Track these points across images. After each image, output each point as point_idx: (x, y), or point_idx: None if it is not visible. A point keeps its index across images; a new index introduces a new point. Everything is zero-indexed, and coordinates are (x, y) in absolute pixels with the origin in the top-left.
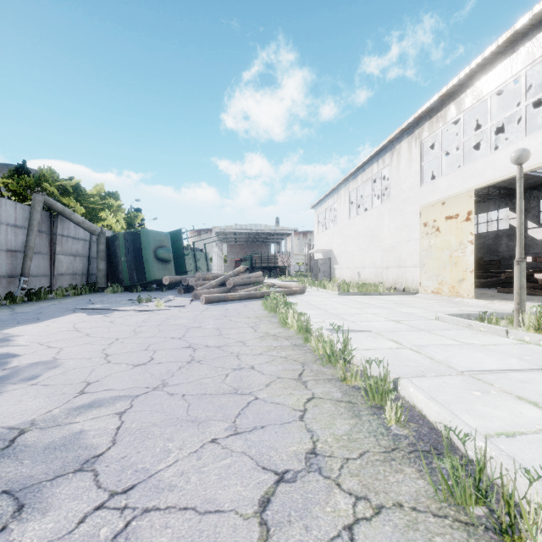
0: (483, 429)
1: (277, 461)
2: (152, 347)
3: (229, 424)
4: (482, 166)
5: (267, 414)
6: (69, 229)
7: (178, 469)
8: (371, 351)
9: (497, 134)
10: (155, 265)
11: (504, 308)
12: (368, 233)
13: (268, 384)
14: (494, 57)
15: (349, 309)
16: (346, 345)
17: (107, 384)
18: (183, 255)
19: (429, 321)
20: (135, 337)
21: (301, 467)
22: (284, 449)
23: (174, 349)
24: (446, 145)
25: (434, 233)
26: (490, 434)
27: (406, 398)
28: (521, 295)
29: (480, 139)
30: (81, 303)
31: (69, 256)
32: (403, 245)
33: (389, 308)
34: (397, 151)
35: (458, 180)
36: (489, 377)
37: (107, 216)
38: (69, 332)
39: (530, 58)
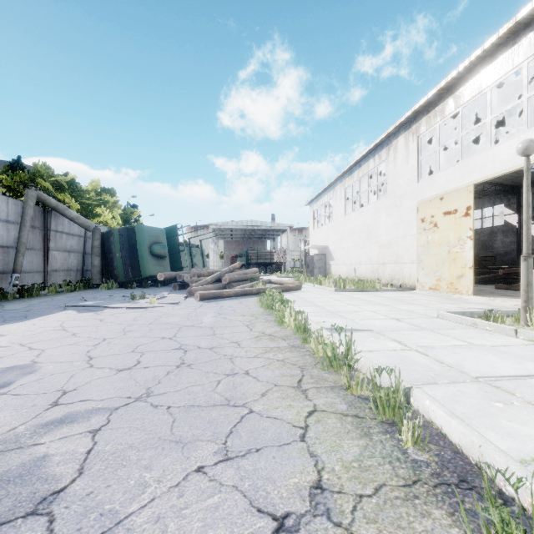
0: (515, 453)
1: (275, 499)
2: (140, 349)
3: (218, 446)
4: (481, 160)
5: (263, 432)
6: (64, 224)
7: (153, 512)
8: (374, 353)
9: (494, 129)
10: (150, 261)
11: (505, 305)
12: (364, 229)
13: (264, 394)
14: (495, 49)
15: (347, 306)
16: (349, 348)
17: (86, 393)
18: (178, 251)
19: (431, 319)
20: (123, 337)
21: (305, 508)
22: (283, 481)
23: (163, 351)
24: (443, 140)
25: (432, 228)
26: (526, 460)
27: (421, 412)
28: (528, 293)
29: (477, 134)
30: (74, 300)
31: (63, 252)
32: (400, 241)
33: (388, 305)
34: (394, 146)
35: (457, 175)
36: (508, 384)
37: (102, 212)
38: (54, 331)
39: (532, 49)
